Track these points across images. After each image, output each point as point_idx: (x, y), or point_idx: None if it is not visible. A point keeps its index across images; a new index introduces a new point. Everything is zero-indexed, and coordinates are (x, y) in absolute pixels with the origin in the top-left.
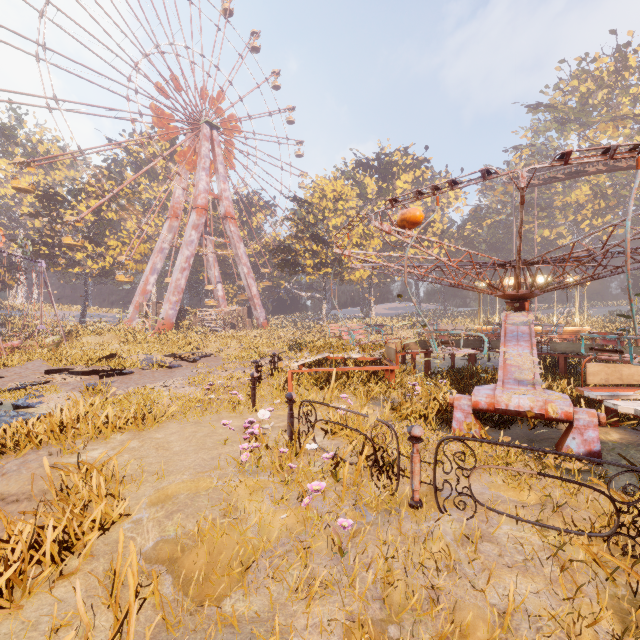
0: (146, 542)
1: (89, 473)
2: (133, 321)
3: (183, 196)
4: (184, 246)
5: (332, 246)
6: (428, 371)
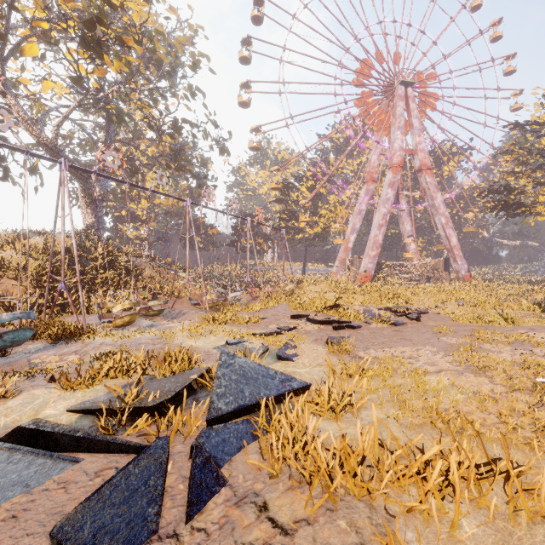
0: None
1: None
2: (338, 273)
3: (378, 160)
4: (381, 204)
5: None
6: None
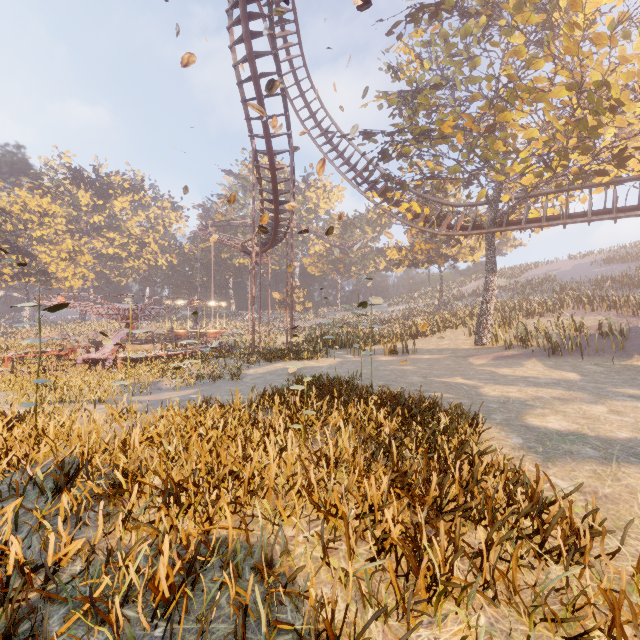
0: None
1: None
2: None
3: None
4: None
5: (37, 258)
6: None
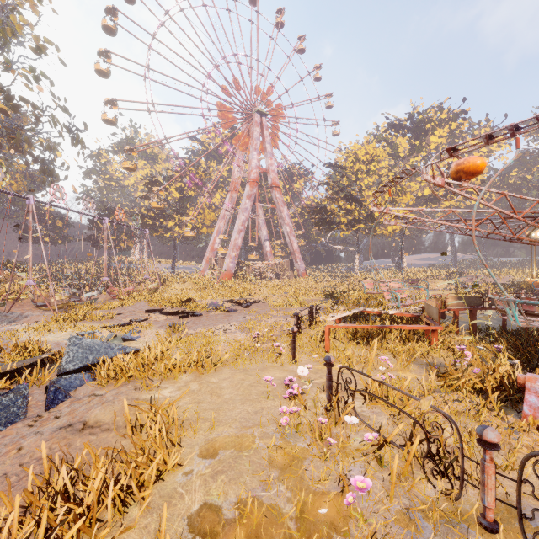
0: (192, 504)
1: (157, 414)
2: (205, 272)
3: (240, 173)
4: (240, 212)
5: (364, 204)
6: (473, 329)
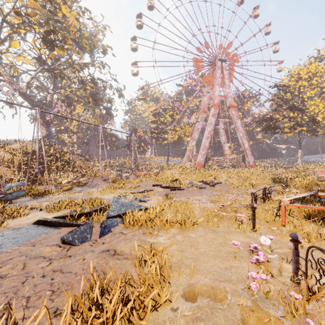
0: None
1: (155, 254)
2: (185, 163)
3: (207, 101)
4: (208, 126)
5: (307, 111)
6: None
